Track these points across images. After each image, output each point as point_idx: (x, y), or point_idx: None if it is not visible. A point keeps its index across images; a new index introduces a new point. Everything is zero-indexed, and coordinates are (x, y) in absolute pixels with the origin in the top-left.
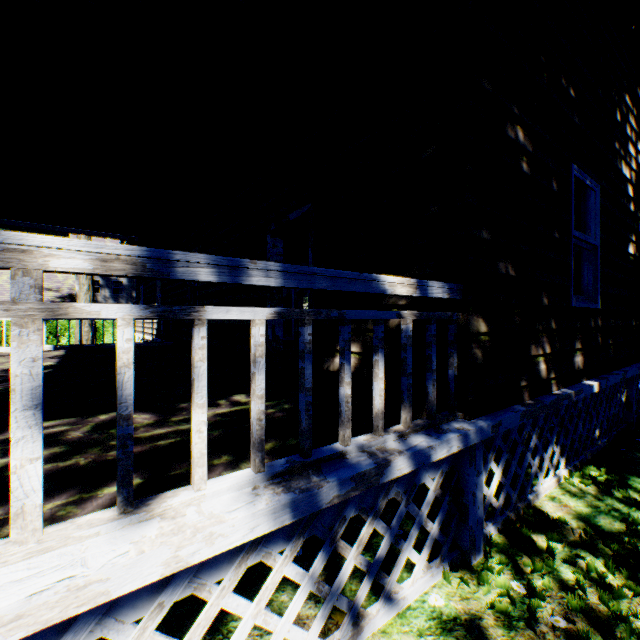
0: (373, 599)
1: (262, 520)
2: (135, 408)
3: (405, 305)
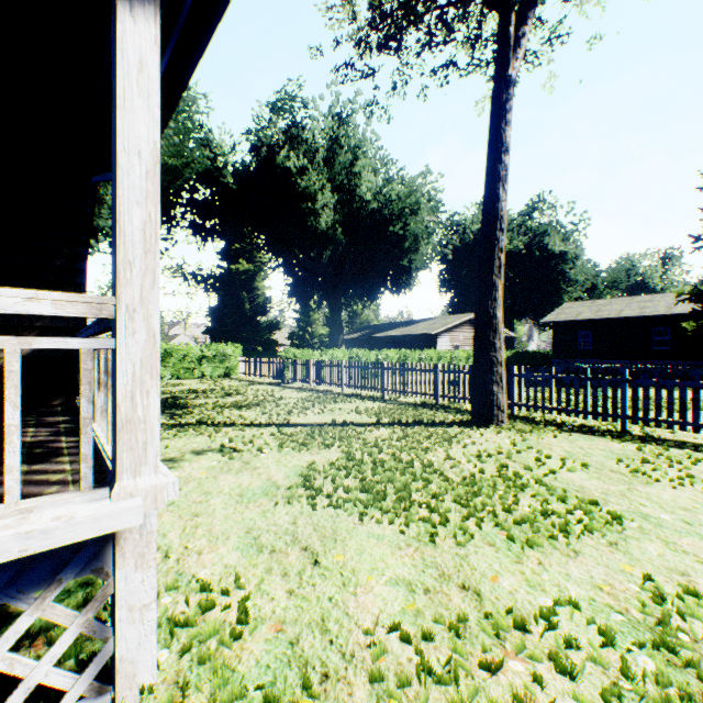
0: None
1: None
2: None
3: None
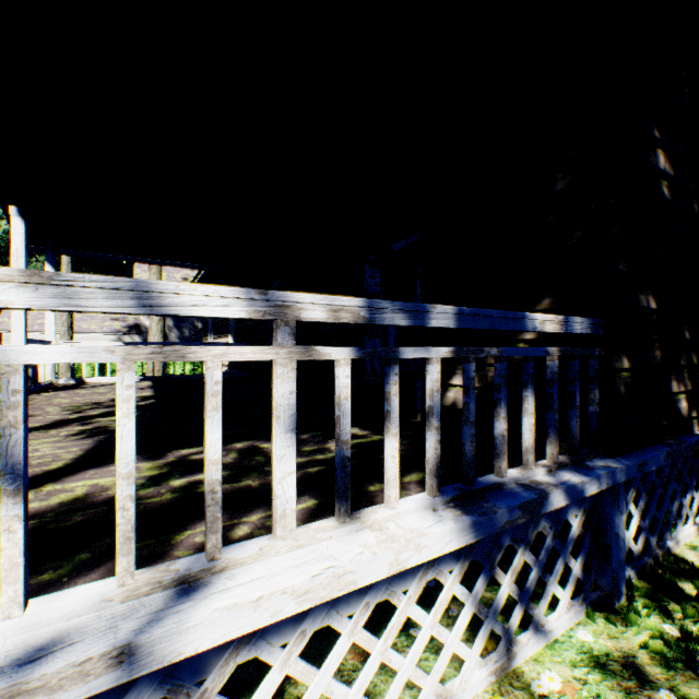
0: (517, 630)
1: (453, 537)
2: (262, 438)
3: (534, 339)
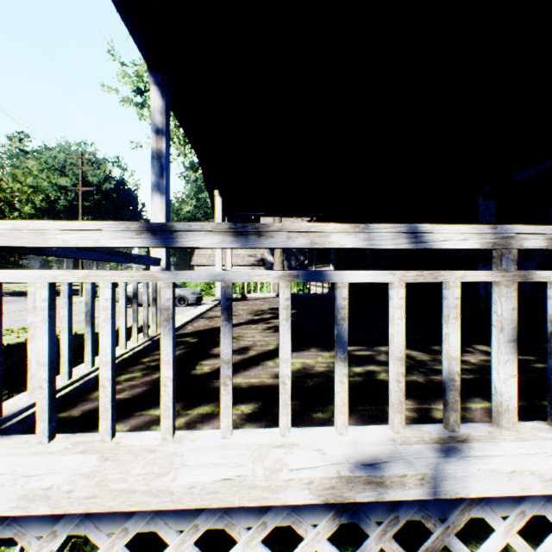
0: None
1: None
2: None
3: None
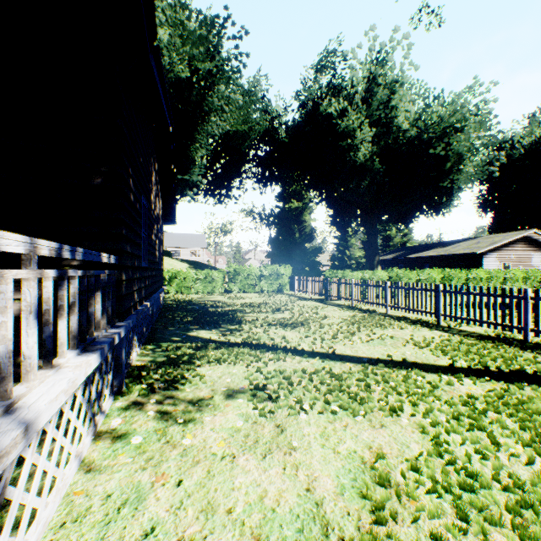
0: (89, 421)
1: (98, 359)
2: None
3: (78, 265)
